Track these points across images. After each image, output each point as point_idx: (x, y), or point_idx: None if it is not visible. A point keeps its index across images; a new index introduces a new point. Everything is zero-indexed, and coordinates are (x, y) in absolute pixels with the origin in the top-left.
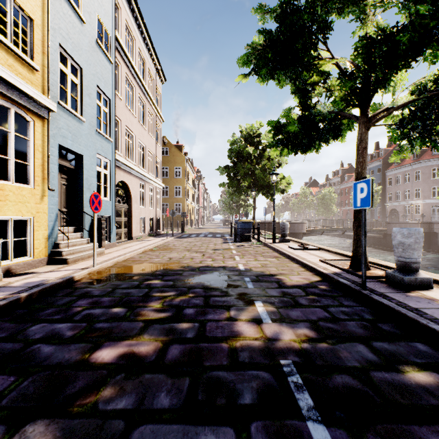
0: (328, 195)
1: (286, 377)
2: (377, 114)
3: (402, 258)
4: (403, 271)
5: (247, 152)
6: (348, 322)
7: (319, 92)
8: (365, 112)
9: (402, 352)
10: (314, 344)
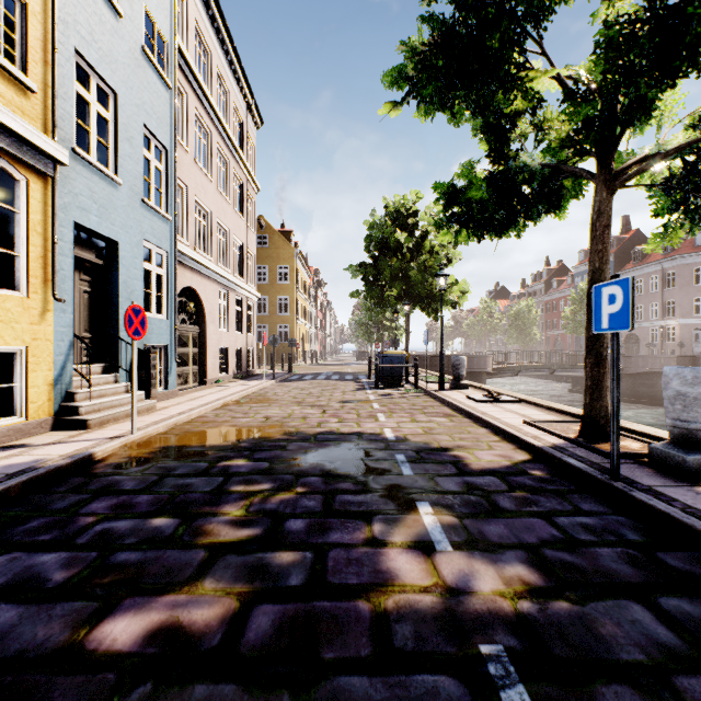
0: (525, 311)
1: (497, 693)
2: (628, 166)
3: (682, 422)
4: (684, 445)
5: (397, 241)
6: (600, 550)
7: (524, 132)
8: (608, 163)
9: None
10: (543, 603)
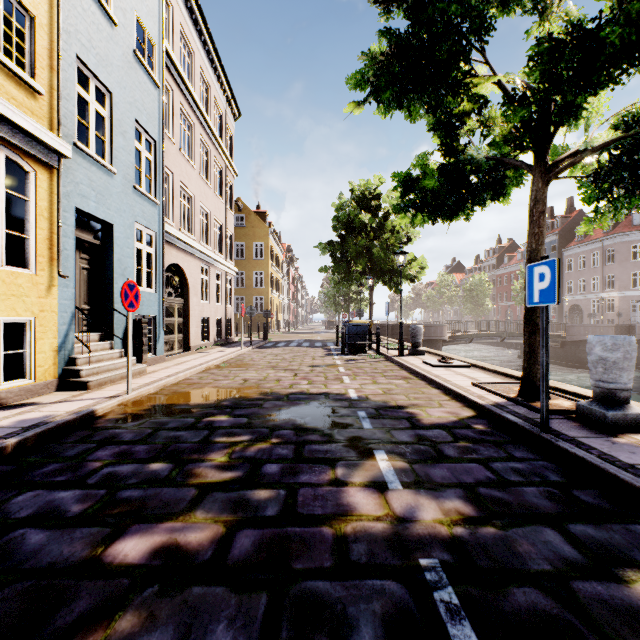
0: (479, 284)
1: (431, 592)
2: (561, 160)
3: (603, 382)
4: (605, 402)
5: (361, 221)
6: (525, 488)
7: (471, 128)
8: (543, 157)
9: (619, 544)
10: (473, 529)
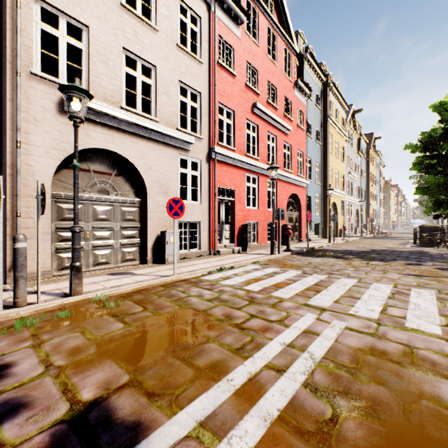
0: None
1: None
2: None
3: None
4: None
5: None
6: None
7: None
8: None
9: None
10: None
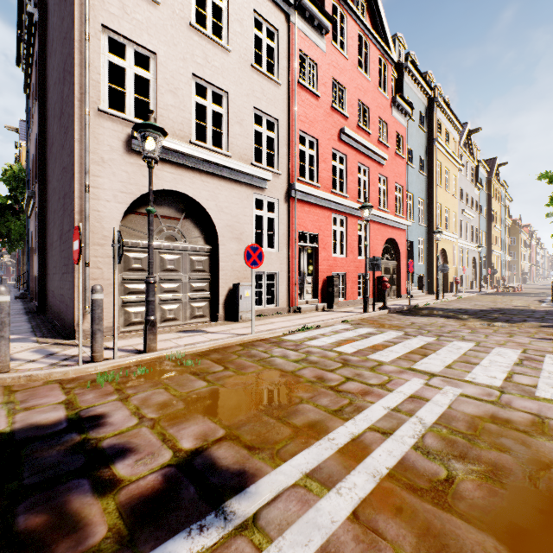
0: None
1: None
2: None
3: None
4: None
5: None
6: None
7: None
8: None
9: None
10: None
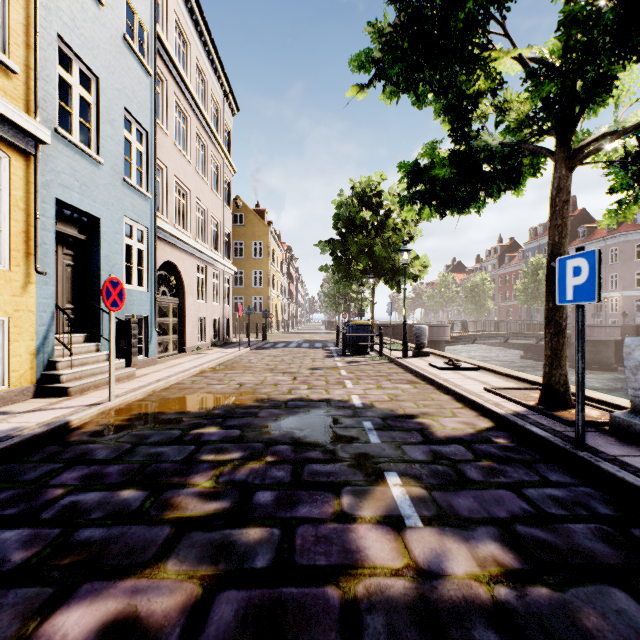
0: (480, 284)
1: None
2: (587, 144)
3: None
4: None
5: (362, 219)
6: (572, 526)
7: (484, 113)
8: (568, 140)
9: None
10: (520, 589)
